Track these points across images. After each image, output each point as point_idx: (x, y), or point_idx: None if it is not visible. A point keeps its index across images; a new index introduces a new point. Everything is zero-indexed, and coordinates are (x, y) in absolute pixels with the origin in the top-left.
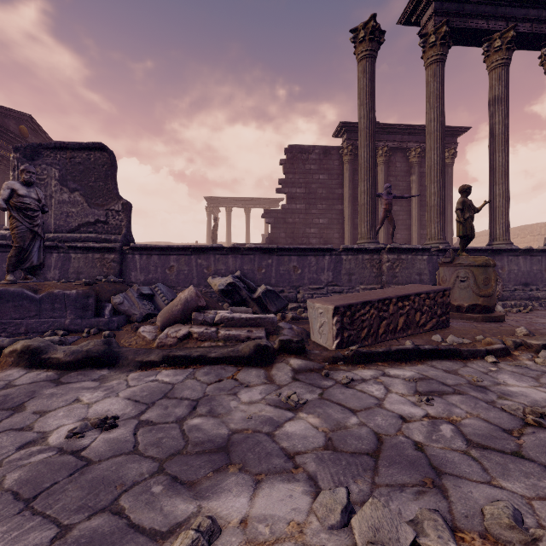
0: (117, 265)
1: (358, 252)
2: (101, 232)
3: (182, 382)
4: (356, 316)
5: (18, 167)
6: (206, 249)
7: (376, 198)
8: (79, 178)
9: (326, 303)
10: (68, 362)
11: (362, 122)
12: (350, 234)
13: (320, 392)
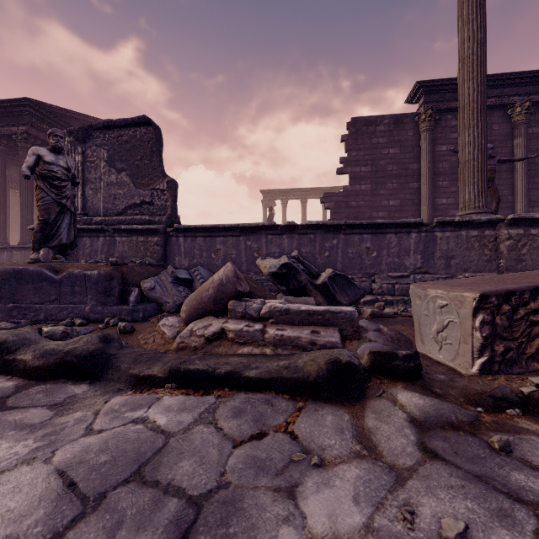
0: (160, 249)
1: (460, 227)
2: (146, 214)
3: (186, 431)
4: (518, 315)
5: (71, 151)
6: (257, 228)
7: None
8: (126, 158)
9: (454, 288)
10: (36, 368)
11: (465, 47)
12: (428, 216)
13: (534, 527)
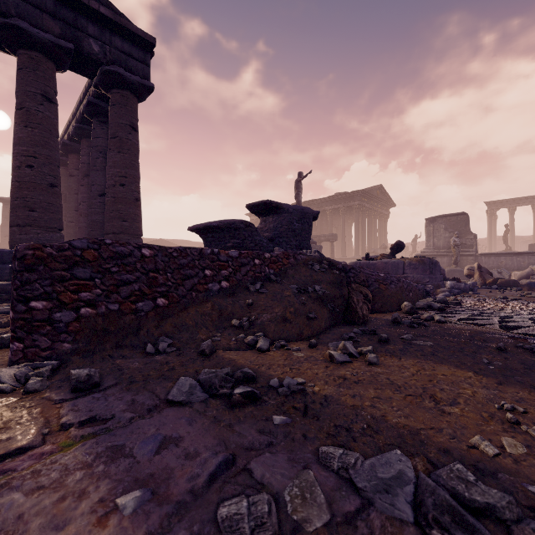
0: (473, 261)
1: None
2: (462, 248)
3: None
4: None
5: (427, 226)
6: (522, 253)
7: None
8: (452, 227)
9: None
10: None
11: None
12: None
13: None
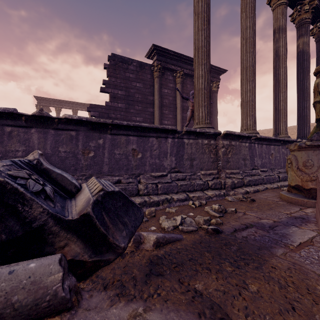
0: None
1: (198, 137)
2: None
3: None
4: None
5: None
6: None
7: (175, 107)
8: None
9: None
10: None
11: (199, 5)
12: None
13: None
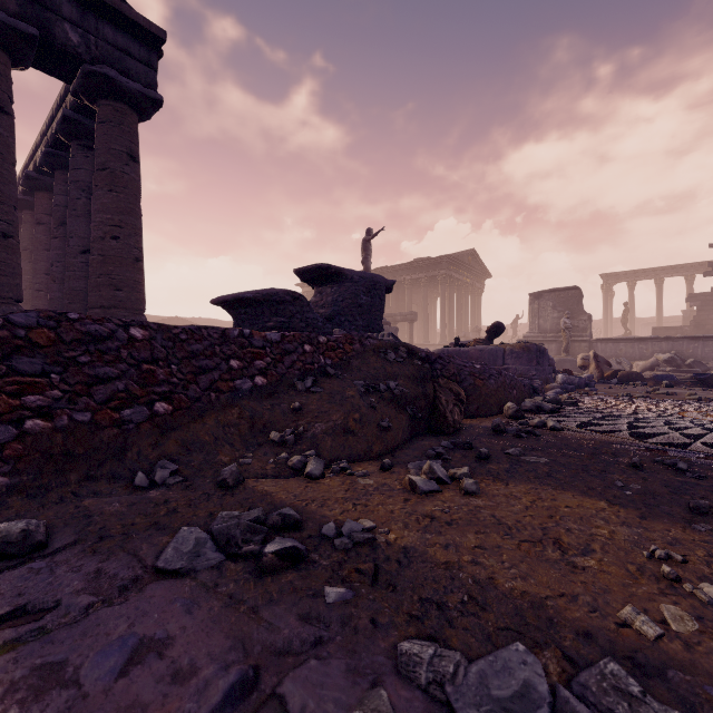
0: (587, 349)
1: None
2: (574, 332)
3: None
4: None
5: (532, 303)
6: (645, 339)
7: None
8: (562, 305)
9: None
10: None
11: None
12: None
13: None
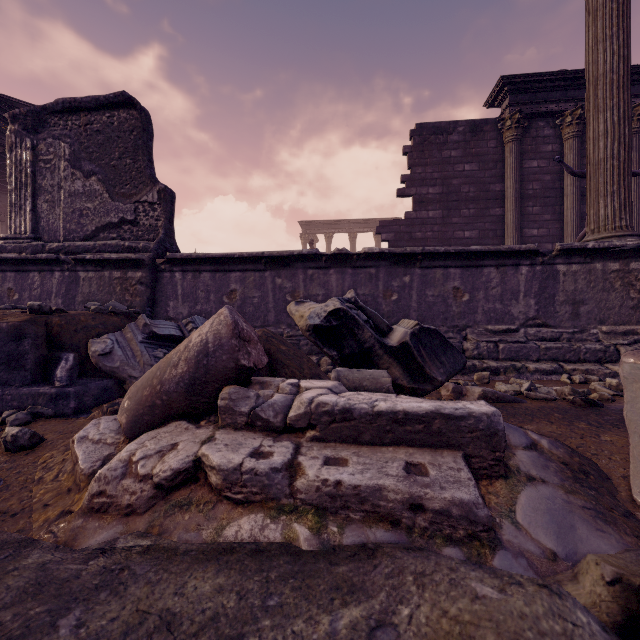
0: (145, 290)
1: (594, 258)
2: (128, 239)
3: None
4: None
5: (16, 145)
6: (291, 259)
7: (560, 194)
8: (98, 155)
9: None
10: None
11: None
12: None
13: None
